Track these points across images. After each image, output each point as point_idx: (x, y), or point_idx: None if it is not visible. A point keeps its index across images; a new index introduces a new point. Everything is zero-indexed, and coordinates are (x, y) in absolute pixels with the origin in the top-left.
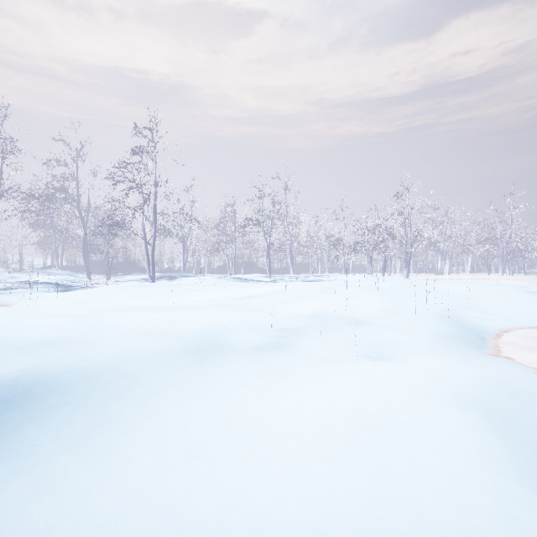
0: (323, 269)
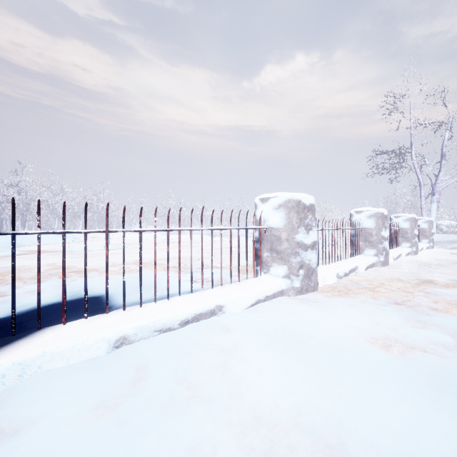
0: None
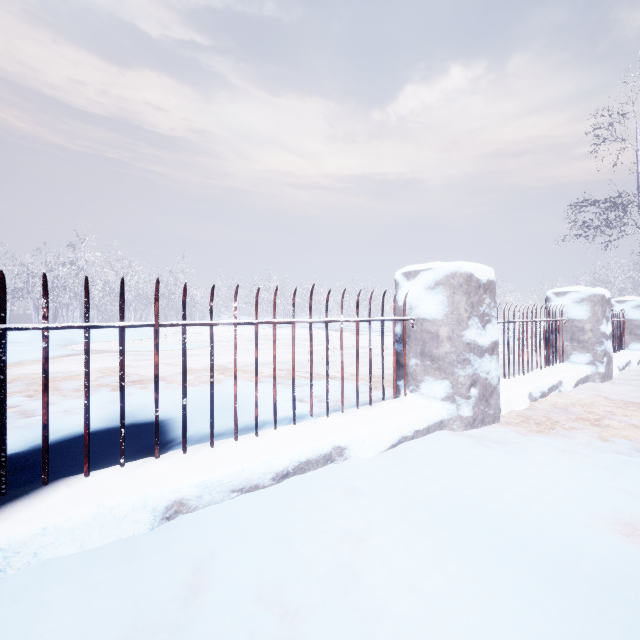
0: None
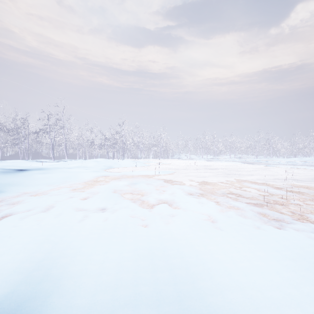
0: (86, 157)
